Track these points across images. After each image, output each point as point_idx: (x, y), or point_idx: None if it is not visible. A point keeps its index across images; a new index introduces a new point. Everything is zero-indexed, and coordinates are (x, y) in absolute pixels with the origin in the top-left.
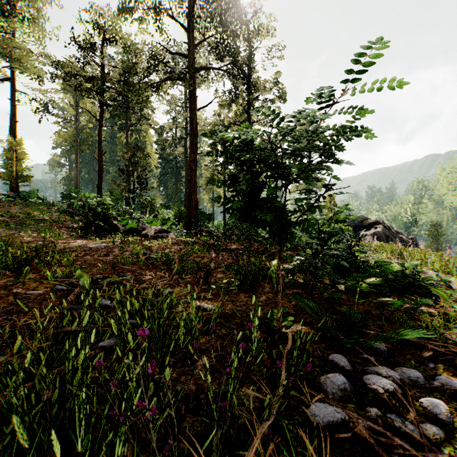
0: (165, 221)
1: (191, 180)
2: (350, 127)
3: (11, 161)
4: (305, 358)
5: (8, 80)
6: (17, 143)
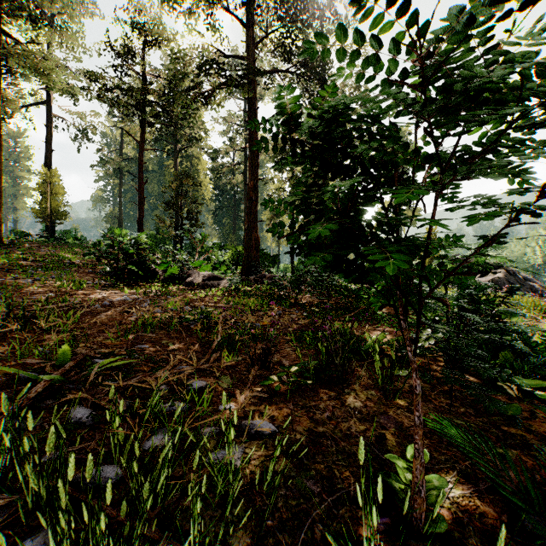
0: (218, 264)
1: (251, 213)
2: None
3: (45, 195)
4: None
5: (43, 102)
6: (51, 174)
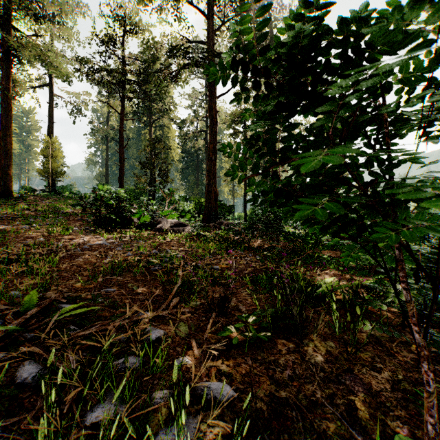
0: (184, 213)
1: (211, 170)
2: None
3: (47, 158)
4: None
5: (46, 85)
6: (51, 141)
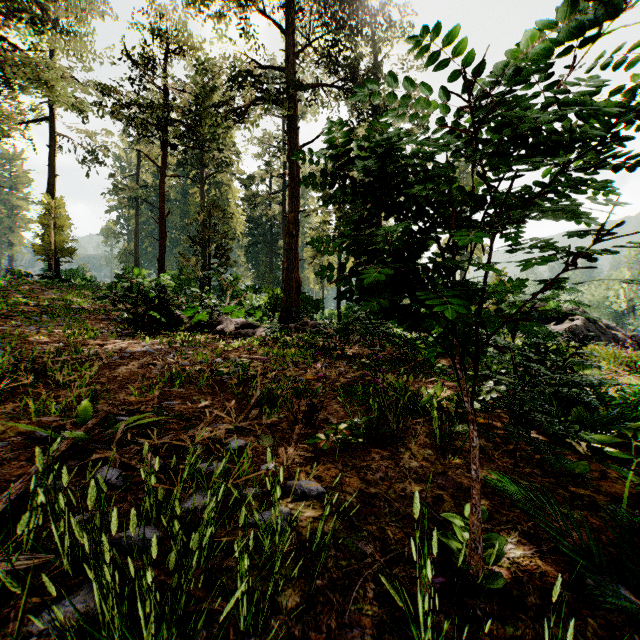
0: (253, 310)
1: (291, 250)
2: None
3: (48, 228)
4: None
5: (46, 119)
6: (55, 204)
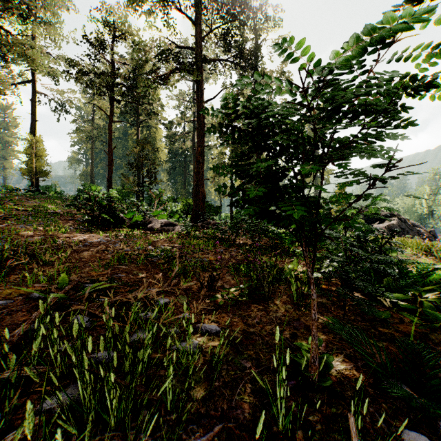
0: (172, 213)
1: (198, 172)
2: (423, 75)
3: (31, 157)
4: (364, 439)
5: (29, 82)
6: (36, 140)
